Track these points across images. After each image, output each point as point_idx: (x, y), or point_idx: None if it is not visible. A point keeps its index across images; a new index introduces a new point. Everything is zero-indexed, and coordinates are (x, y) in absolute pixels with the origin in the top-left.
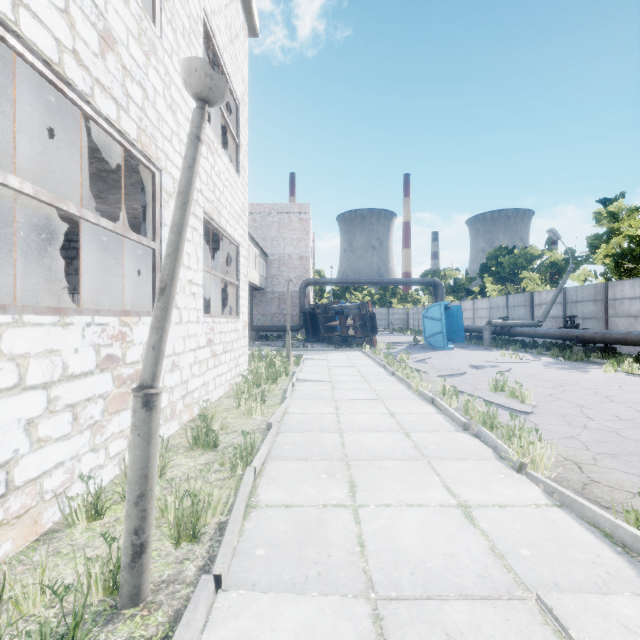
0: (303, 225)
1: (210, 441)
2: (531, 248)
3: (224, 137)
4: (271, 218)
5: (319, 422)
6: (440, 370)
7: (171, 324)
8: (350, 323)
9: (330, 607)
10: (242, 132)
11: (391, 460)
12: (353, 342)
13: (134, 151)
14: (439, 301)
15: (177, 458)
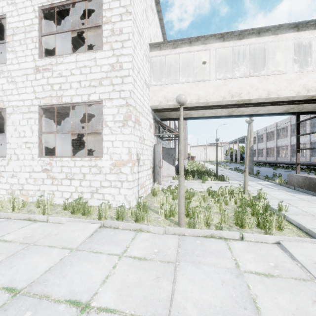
0: None
1: None
2: None
3: None
4: None
5: None
6: None
7: (12, 160)
8: None
9: None
10: (111, 7)
11: None
12: None
13: None
14: None
15: None
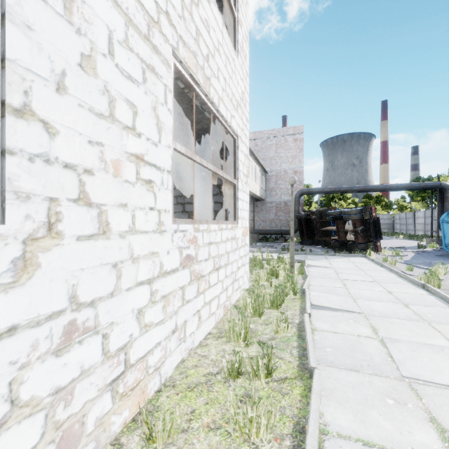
0: (297, 144)
1: None
2: None
3: None
4: (269, 141)
5: None
6: None
7: (60, 240)
8: (348, 228)
9: None
10: (241, 9)
11: None
12: (354, 247)
13: None
14: (446, 205)
15: None
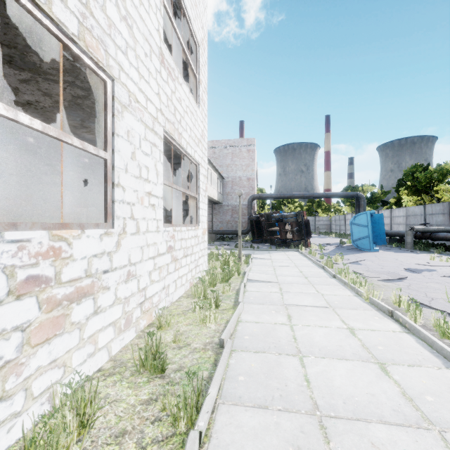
0: (250, 154)
1: (157, 365)
2: (446, 164)
3: (187, 78)
4: (226, 150)
5: (273, 337)
6: (378, 273)
7: (126, 235)
8: (288, 228)
9: None
10: (201, 71)
11: (382, 424)
12: (291, 244)
13: (76, 49)
14: (361, 210)
15: (119, 386)
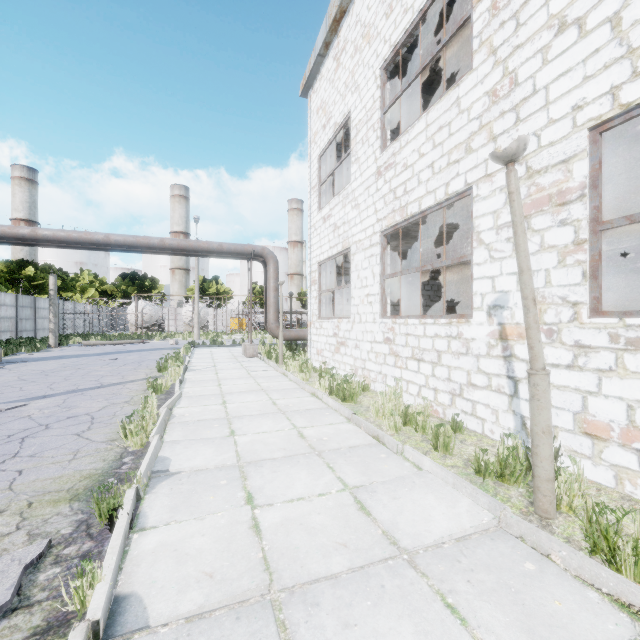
0: None
1: None
2: None
3: None
4: None
5: None
6: None
7: None
8: None
9: (426, 535)
10: None
11: None
12: None
13: None
14: None
15: None
